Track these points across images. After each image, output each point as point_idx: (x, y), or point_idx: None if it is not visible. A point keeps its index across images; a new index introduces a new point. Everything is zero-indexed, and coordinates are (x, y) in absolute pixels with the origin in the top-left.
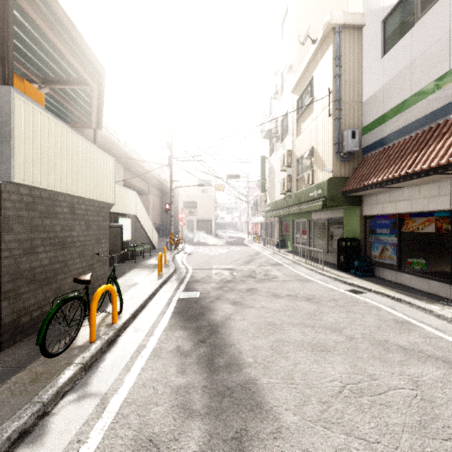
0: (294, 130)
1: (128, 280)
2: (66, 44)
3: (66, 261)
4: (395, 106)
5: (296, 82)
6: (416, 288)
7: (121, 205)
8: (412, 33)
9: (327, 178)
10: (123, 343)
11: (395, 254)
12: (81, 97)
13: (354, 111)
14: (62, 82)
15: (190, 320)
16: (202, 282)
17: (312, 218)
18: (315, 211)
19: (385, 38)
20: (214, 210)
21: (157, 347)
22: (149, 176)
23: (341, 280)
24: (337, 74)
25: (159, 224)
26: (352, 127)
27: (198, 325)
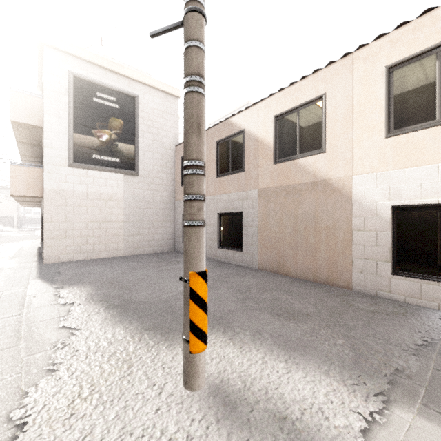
0: None
1: None
2: None
3: None
4: None
5: None
6: None
7: None
8: None
9: None
10: None
11: None
12: None
13: None
14: None
15: None
16: None
17: None
18: None
19: None
20: (16, 210)
21: None
22: None
23: None
24: None
25: None
26: None
27: None
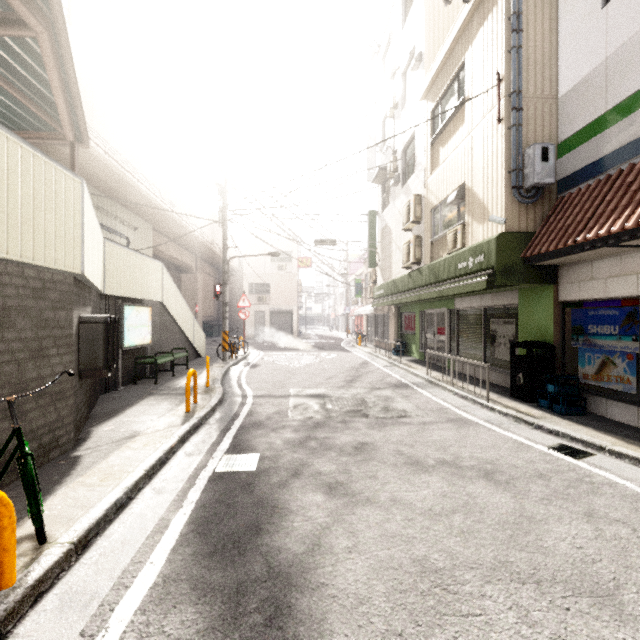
0: (426, 161)
1: (124, 425)
2: None
3: None
4: (635, 91)
5: (432, 80)
6: None
7: (130, 283)
8: None
9: (493, 234)
10: None
11: (633, 373)
12: (28, 65)
13: (543, 114)
14: None
15: (222, 556)
16: (267, 426)
17: (456, 307)
18: (463, 295)
19: None
20: (296, 297)
21: None
22: (196, 244)
23: (531, 423)
24: (514, 45)
25: (213, 318)
26: (539, 142)
27: (241, 575)
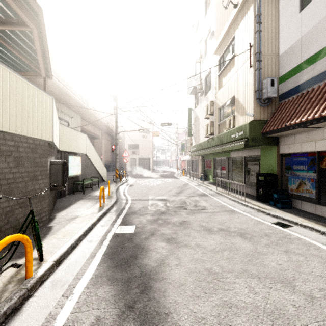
0: (216, 84)
1: (71, 213)
2: None
3: None
4: (314, 53)
5: (219, 44)
6: None
7: (71, 145)
8: None
9: (248, 121)
10: (29, 312)
11: (313, 188)
12: (25, 42)
13: (272, 63)
14: (1, 22)
15: (120, 267)
16: (138, 213)
17: (231, 156)
18: (234, 150)
19: None
20: (151, 151)
21: (70, 321)
22: (101, 125)
23: (264, 212)
24: (257, 30)
25: (110, 162)
26: (270, 77)
27: (129, 274)
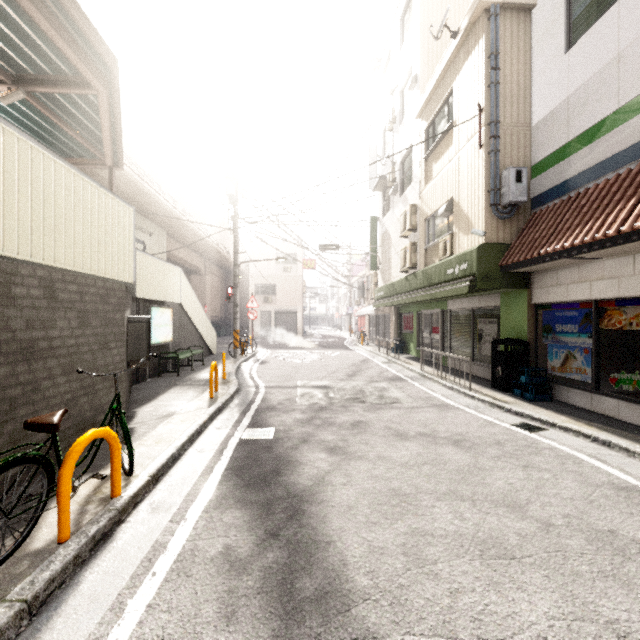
0: (421, 174)
1: (161, 408)
2: (41, 5)
3: (36, 382)
4: (589, 127)
5: (426, 101)
6: (628, 421)
7: (155, 287)
8: (620, 7)
9: (476, 245)
10: (126, 540)
11: (588, 365)
12: (83, 111)
13: (518, 141)
14: (47, 82)
15: (254, 487)
16: (279, 409)
17: (448, 308)
18: (454, 297)
19: (572, 21)
20: (300, 297)
21: (188, 550)
22: (205, 247)
23: (502, 407)
24: (492, 81)
25: (221, 318)
26: (515, 165)
27: (269, 496)
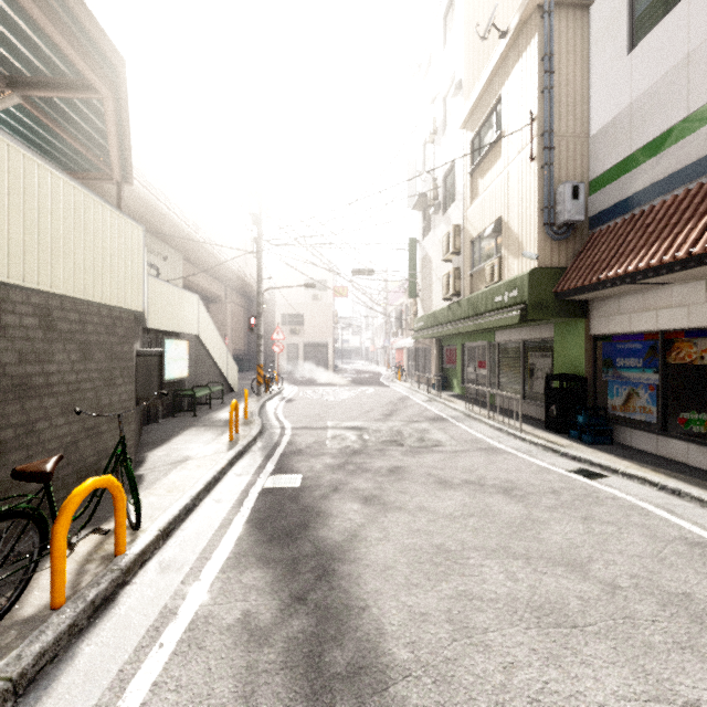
0: (465, 191)
1: (174, 452)
2: None
3: (30, 424)
4: (655, 137)
5: (471, 110)
6: (699, 467)
7: (169, 317)
8: (690, 1)
9: (527, 269)
10: (130, 605)
11: (654, 404)
12: (87, 118)
13: (575, 153)
14: (45, 84)
15: (278, 542)
16: (308, 453)
17: (496, 340)
18: (502, 328)
19: (635, 18)
20: (332, 328)
21: (201, 617)
22: (226, 273)
23: (557, 451)
24: (546, 86)
25: (243, 351)
26: (571, 180)
27: (295, 553)
